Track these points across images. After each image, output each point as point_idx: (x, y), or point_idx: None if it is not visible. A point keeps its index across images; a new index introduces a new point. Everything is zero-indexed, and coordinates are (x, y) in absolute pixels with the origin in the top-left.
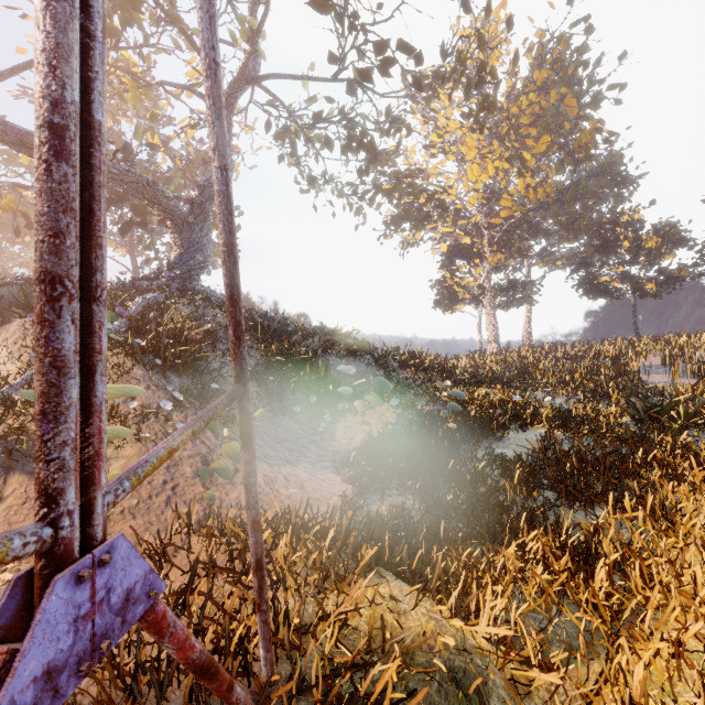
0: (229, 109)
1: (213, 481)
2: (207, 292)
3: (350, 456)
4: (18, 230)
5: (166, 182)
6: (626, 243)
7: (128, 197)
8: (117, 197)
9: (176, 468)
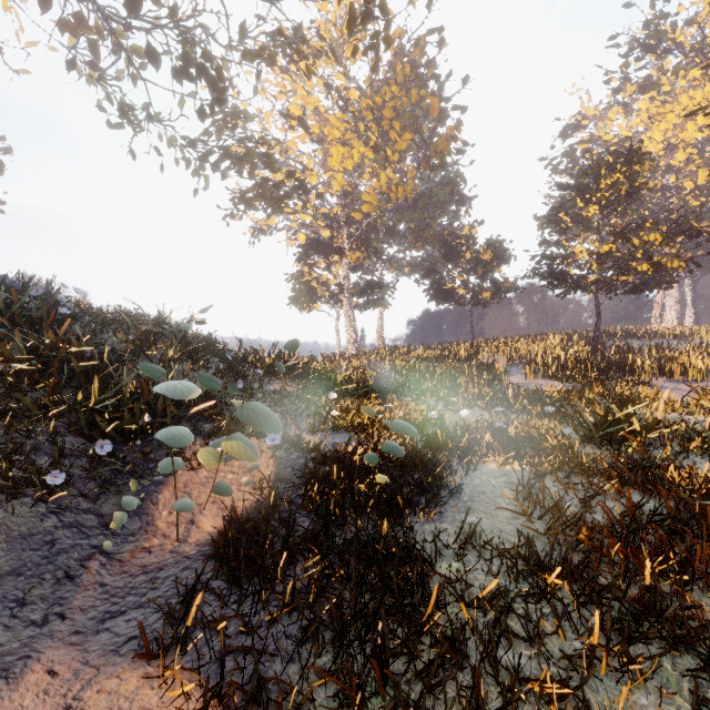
0: None
1: None
2: None
3: (188, 589)
4: None
5: None
6: (468, 254)
7: None
8: None
9: None
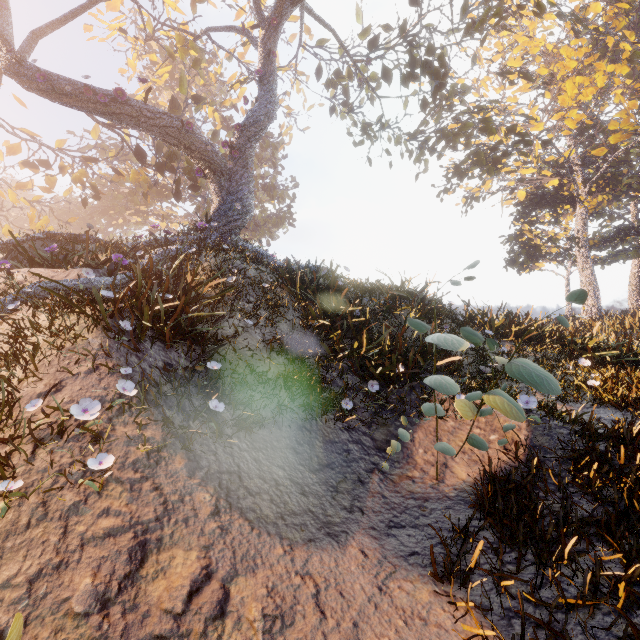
0: (272, 37)
1: (128, 629)
2: (245, 245)
3: (459, 529)
4: (86, 201)
5: (213, 137)
6: None
7: (176, 156)
8: (166, 157)
9: (55, 578)
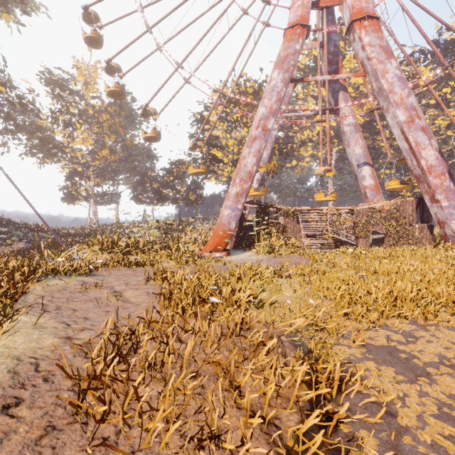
0: None
1: None
2: None
3: None
4: None
5: None
6: (148, 184)
7: None
8: None
9: None
